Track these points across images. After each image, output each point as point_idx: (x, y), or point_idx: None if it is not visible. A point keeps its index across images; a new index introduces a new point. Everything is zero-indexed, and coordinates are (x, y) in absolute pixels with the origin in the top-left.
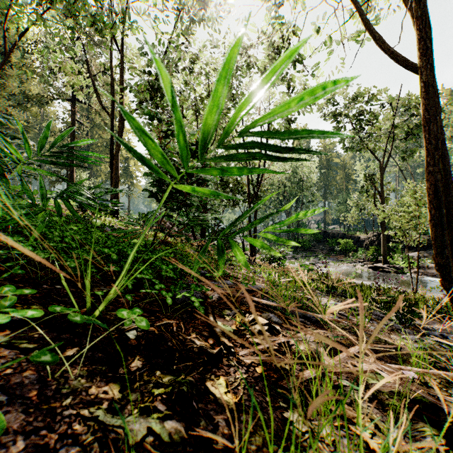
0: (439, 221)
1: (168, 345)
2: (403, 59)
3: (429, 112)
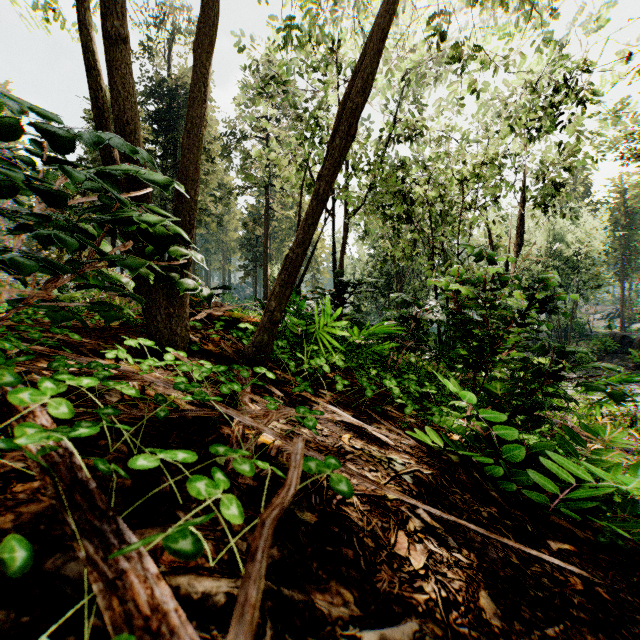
0: None
1: None
2: None
3: None
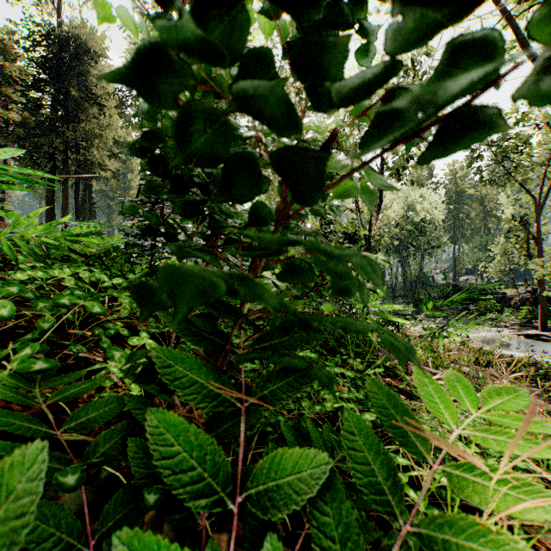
0: None
1: (405, 391)
2: None
3: None
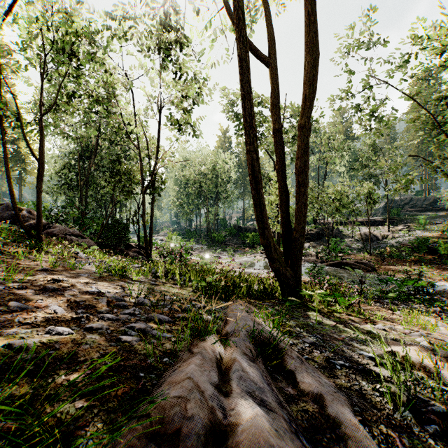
0: (258, 201)
1: None
2: (254, 50)
3: (243, 88)
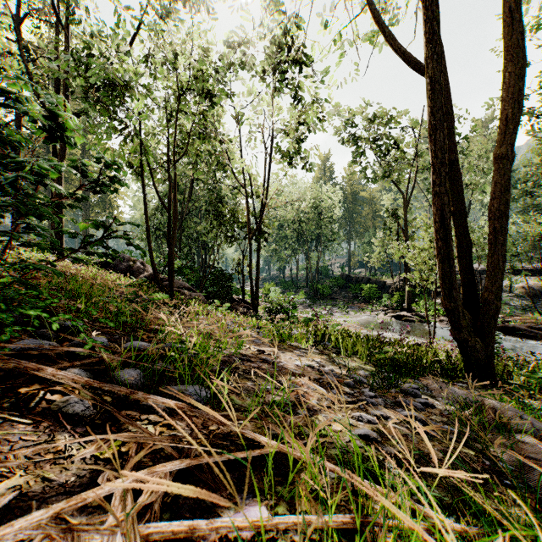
0: (446, 255)
1: None
2: (415, 62)
3: (433, 117)
